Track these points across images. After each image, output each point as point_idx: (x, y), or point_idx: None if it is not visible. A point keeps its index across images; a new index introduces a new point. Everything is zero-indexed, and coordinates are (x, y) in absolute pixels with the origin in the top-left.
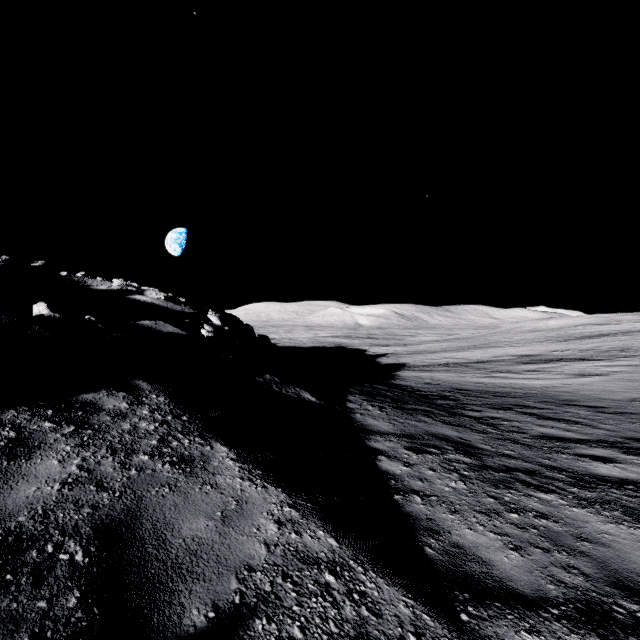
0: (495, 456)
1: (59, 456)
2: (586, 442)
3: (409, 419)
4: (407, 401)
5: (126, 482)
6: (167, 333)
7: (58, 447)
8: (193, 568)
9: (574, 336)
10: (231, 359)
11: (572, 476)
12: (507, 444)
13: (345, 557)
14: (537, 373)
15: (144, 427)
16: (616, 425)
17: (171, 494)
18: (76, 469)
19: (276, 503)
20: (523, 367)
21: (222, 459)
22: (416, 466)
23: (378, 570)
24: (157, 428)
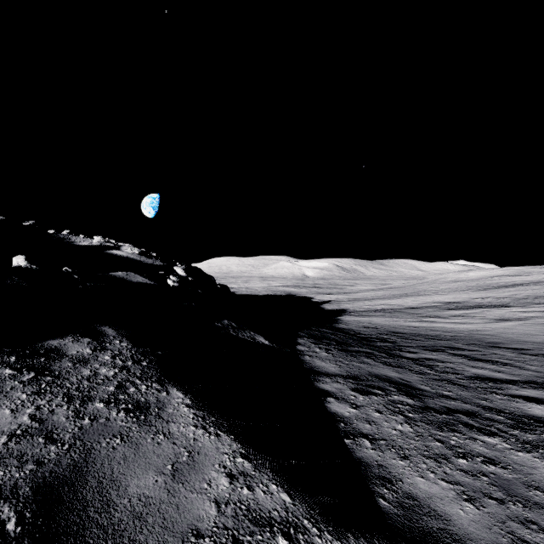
0: (435, 397)
1: (13, 405)
2: (517, 383)
3: (353, 361)
4: (350, 343)
5: (77, 433)
6: (136, 283)
7: (14, 395)
8: (136, 536)
9: (492, 286)
10: (193, 306)
11: (510, 417)
12: (445, 385)
13: (299, 516)
14: (462, 318)
15: (104, 373)
16: (541, 366)
17: (122, 445)
18: (27, 419)
19: (228, 453)
20: (449, 313)
21: (177, 405)
22: (363, 408)
23: (333, 530)
24: (116, 374)
